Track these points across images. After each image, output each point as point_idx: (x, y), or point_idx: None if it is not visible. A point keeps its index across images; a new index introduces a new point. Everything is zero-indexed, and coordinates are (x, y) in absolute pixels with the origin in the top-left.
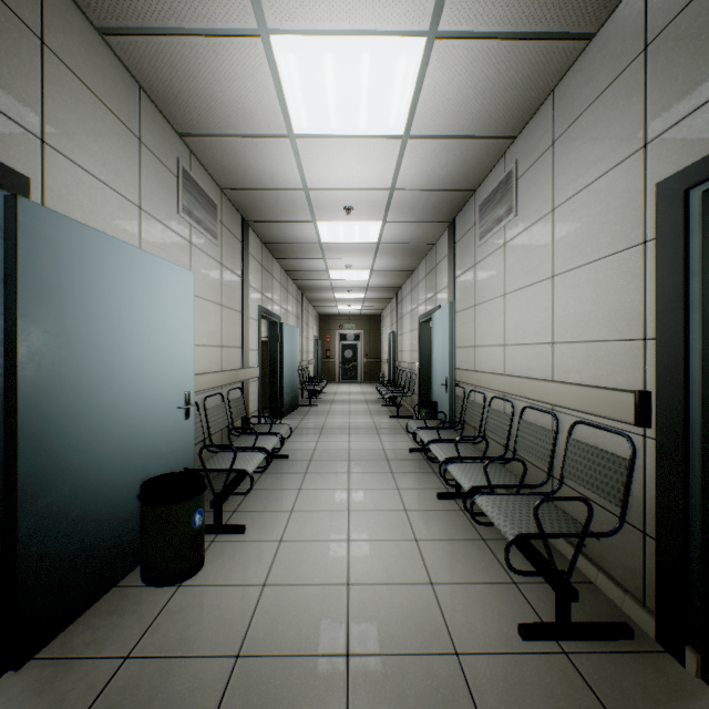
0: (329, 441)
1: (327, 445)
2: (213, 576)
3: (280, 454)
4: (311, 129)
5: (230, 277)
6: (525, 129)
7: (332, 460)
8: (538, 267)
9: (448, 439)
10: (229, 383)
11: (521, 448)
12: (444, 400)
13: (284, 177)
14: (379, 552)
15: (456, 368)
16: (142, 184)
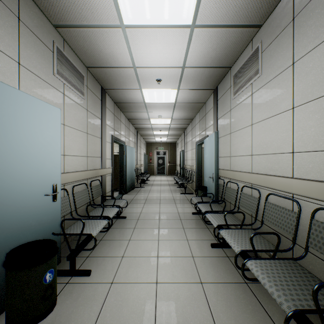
0: (149, 207)
1: (147, 210)
2: (58, 319)
3: (121, 216)
4: (134, 20)
5: (93, 118)
6: (268, 18)
7: (150, 219)
8: (280, 104)
9: (216, 210)
10: (92, 177)
11: (267, 220)
12: (212, 186)
13: (121, 59)
14: (177, 294)
15: (218, 168)
16: (21, 48)
